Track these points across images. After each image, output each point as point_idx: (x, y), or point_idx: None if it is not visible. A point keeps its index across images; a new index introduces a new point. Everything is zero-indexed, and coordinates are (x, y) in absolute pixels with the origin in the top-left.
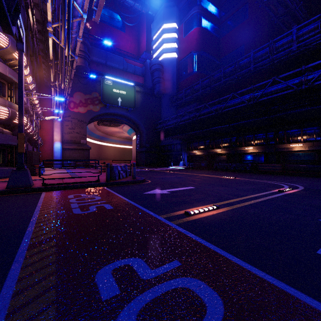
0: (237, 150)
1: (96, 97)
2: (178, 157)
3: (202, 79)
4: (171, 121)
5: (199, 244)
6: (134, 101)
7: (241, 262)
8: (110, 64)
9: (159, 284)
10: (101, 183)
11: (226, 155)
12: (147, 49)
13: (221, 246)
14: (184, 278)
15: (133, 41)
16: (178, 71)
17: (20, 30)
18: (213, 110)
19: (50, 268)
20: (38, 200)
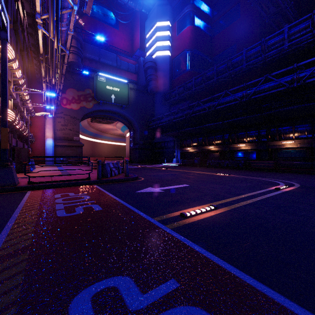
0: (230, 147)
1: (89, 93)
2: (171, 154)
3: (195, 77)
4: (164, 118)
5: (199, 254)
6: (128, 98)
7: (251, 280)
8: (103, 61)
9: None
10: (92, 181)
11: (219, 152)
12: (140, 47)
13: (225, 257)
14: (183, 307)
15: (127, 39)
16: (171, 69)
17: (3, 17)
18: (206, 107)
19: (12, 294)
20: (20, 201)
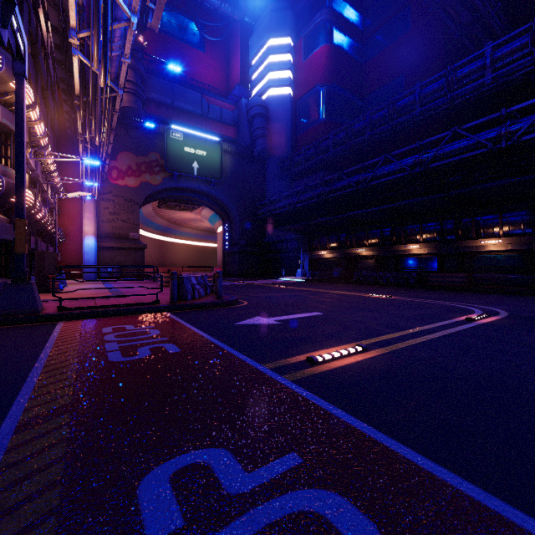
0: (393, 250)
1: (155, 160)
2: (294, 261)
3: (335, 131)
4: (282, 201)
5: (334, 418)
6: (220, 167)
7: (413, 455)
8: (179, 105)
9: (260, 504)
10: (162, 306)
11: (375, 258)
12: (241, 81)
13: (375, 423)
14: (308, 490)
15: (219, 68)
16: (294, 118)
17: (19, 39)
18: (353, 182)
19: (52, 470)
20: (48, 337)
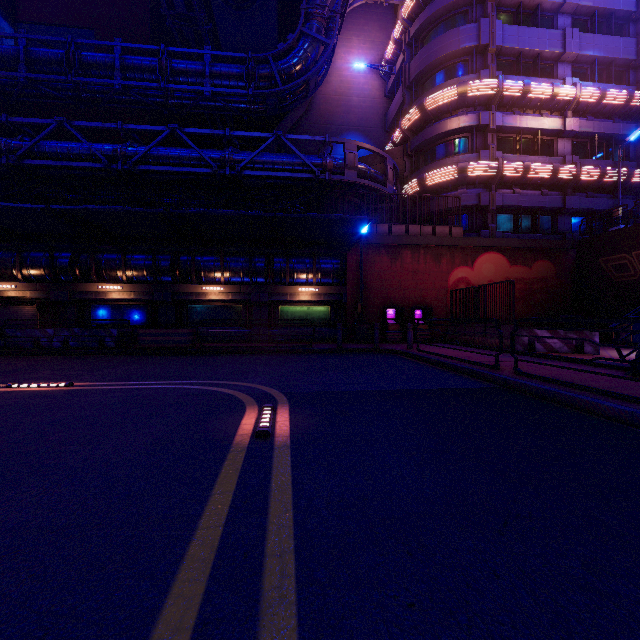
0: (75, 291)
1: None
2: None
3: None
4: None
5: None
6: None
7: None
8: None
9: None
10: None
11: (39, 303)
12: None
13: None
14: None
15: None
16: None
17: None
18: None
19: None
20: None
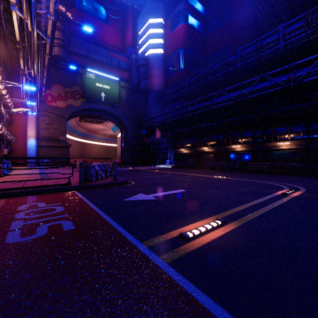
0: (224, 148)
1: (76, 90)
2: (164, 155)
3: (189, 76)
4: (157, 118)
5: None
6: (119, 96)
7: None
8: (92, 56)
9: None
10: (72, 186)
11: (214, 153)
12: (132, 44)
13: None
14: None
15: (118, 35)
16: (164, 68)
17: None
18: (201, 107)
19: None
20: None
